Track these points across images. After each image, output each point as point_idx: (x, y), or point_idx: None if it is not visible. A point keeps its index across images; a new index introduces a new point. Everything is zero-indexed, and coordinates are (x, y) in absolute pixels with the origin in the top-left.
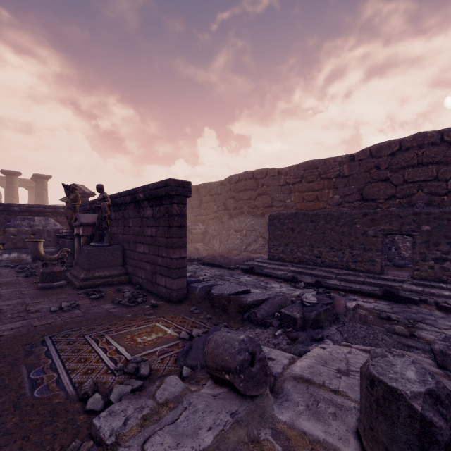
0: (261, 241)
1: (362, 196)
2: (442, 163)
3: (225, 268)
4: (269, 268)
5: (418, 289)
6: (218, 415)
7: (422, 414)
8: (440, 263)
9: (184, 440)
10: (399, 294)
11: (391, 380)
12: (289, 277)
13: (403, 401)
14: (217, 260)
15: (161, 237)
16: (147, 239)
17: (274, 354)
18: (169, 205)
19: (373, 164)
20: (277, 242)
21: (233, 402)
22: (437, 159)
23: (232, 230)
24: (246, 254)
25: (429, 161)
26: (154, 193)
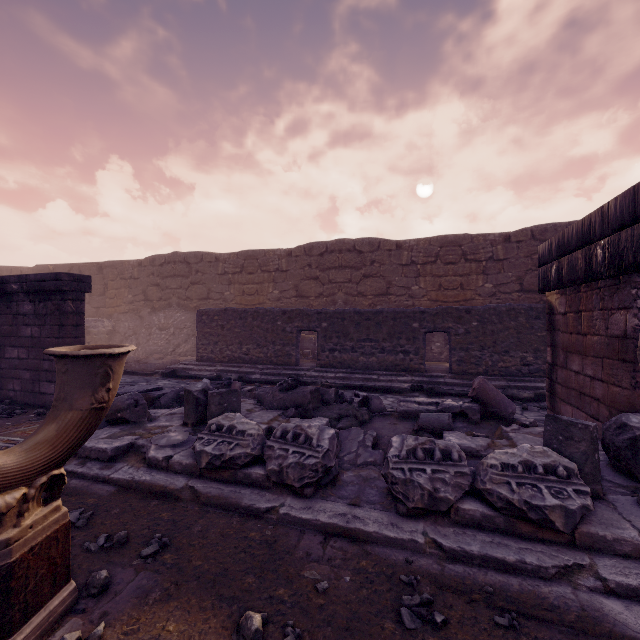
0: (194, 341)
1: (298, 292)
2: (354, 268)
3: (140, 374)
4: (196, 370)
5: (315, 375)
6: (112, 430)
7: (197, 396)
8: (332, 353)
9: (90, 439)
10: (299, 380)
11: (190, 388)
12: (214, 377)
13: (192, 393)
14: (130, 367)
15: (49, 338)
16: (25, 341)
17: (160, 411)
18: (61, 301)
19: (306, 262)
20: (207, 341)
21: (123, 426)
22: (351, 264)
23: (155, 327)
24: (173, 358)
25: (346, 265)
26: (38, 286)
